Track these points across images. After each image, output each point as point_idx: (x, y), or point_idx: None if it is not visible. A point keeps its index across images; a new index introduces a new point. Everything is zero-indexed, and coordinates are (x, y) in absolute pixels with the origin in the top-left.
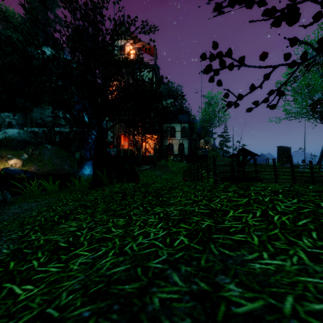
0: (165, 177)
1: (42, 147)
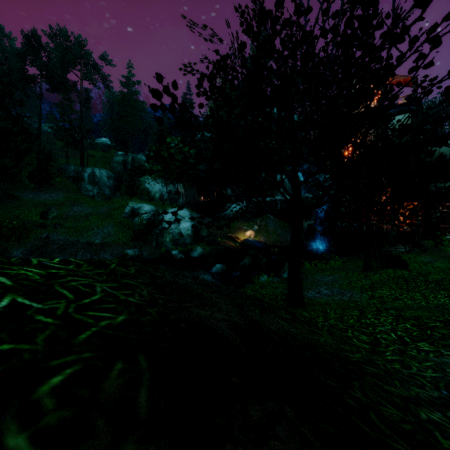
0: (439, 266)
1: (266, 217)
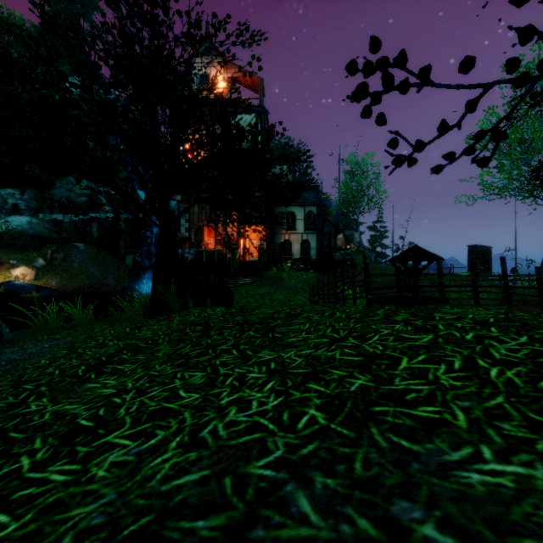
0: (279, 298)
1: (70, 247)
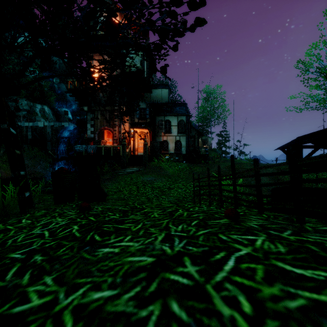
0: (159, 186)
1: None
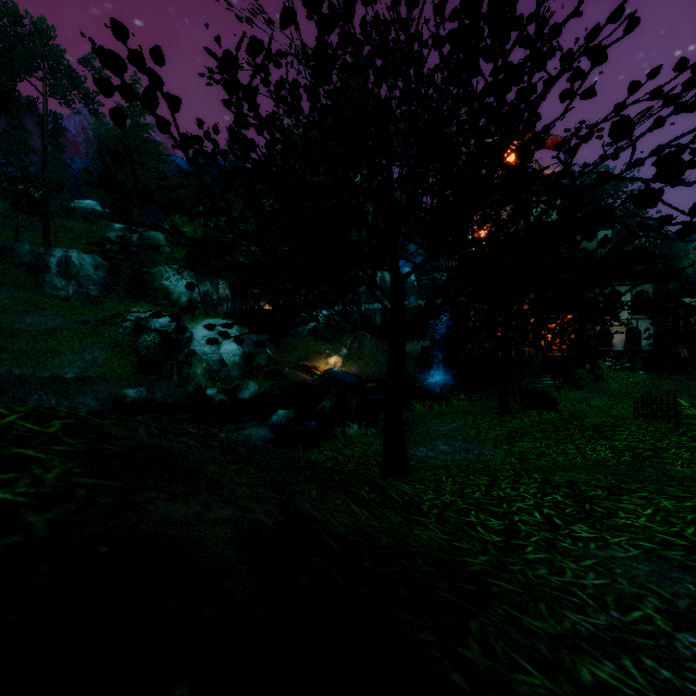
0: (598, 405)
1: (360, 336)
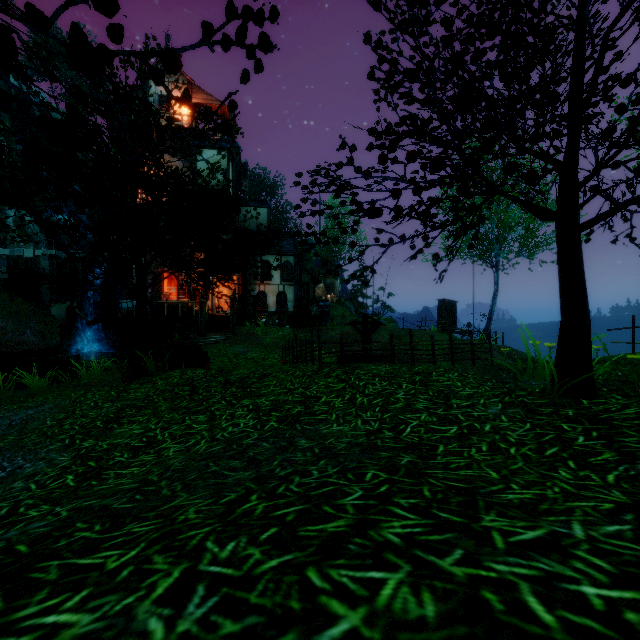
0: (253, 357)
1: None
